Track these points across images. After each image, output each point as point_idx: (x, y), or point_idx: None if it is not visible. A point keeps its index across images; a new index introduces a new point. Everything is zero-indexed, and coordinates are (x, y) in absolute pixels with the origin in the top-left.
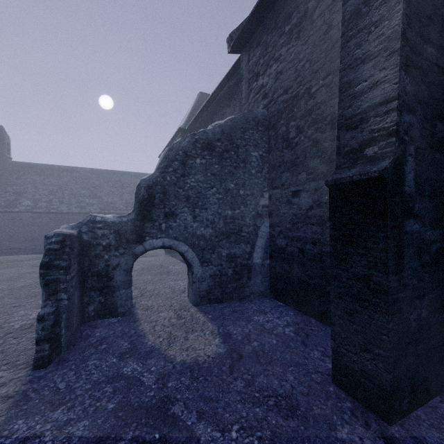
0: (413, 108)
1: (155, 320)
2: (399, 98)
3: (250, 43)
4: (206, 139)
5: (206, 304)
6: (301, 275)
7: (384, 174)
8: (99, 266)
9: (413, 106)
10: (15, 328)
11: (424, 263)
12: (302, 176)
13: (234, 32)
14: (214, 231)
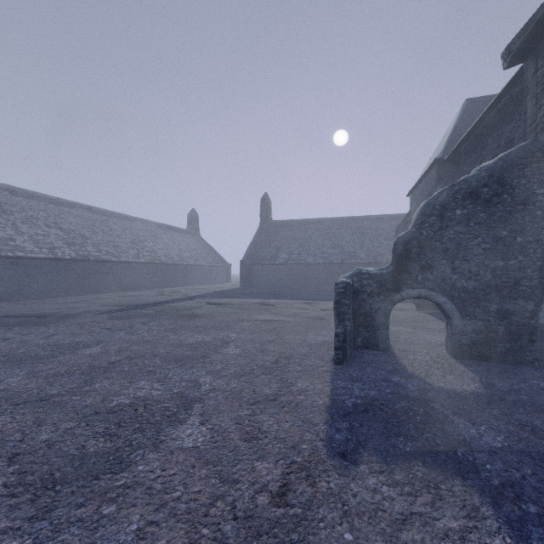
0: None
1: (412, 359)
2: None
3: (539, 48)
4: (468, 188)
5: (468, 359)
6: None
7: None
8: (365, 308)
9: None
10: (312, 343)
11: None
12: None
13: (512, 42)
14: (478, 283)
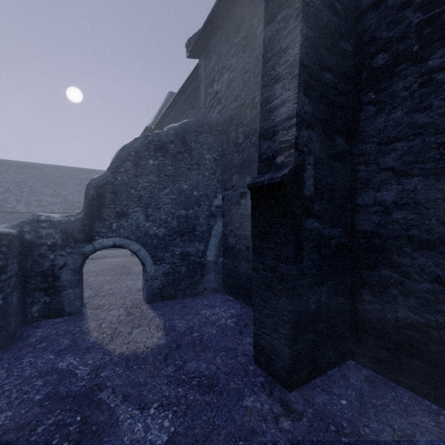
0: (312, 125)
1: (103, 318)
2: (298, 116)
3: (207, 50)
4: (159, 141)
5: (159, 301)
6: (247, 270)
7: (284, 180)
8: (44, 265)
9: (312, 123)
10: None
11: (323, 255)
12: (248, 179)
13: (192, 37)
14: (167, 230)
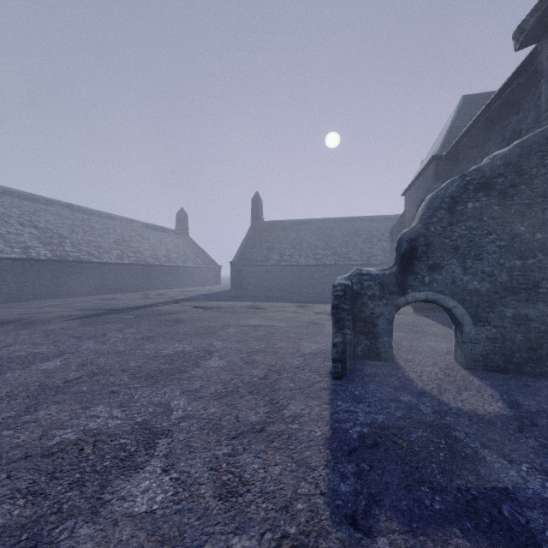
0: None
1: (419, 372)
2: None
3: None
4: (481, 179)
5: (481, 370)
6: None
7: None
8: (365, 313)
9: None
10: (307, 353)
11: None
12: None
13: (525, 20)
14: (492, 285)
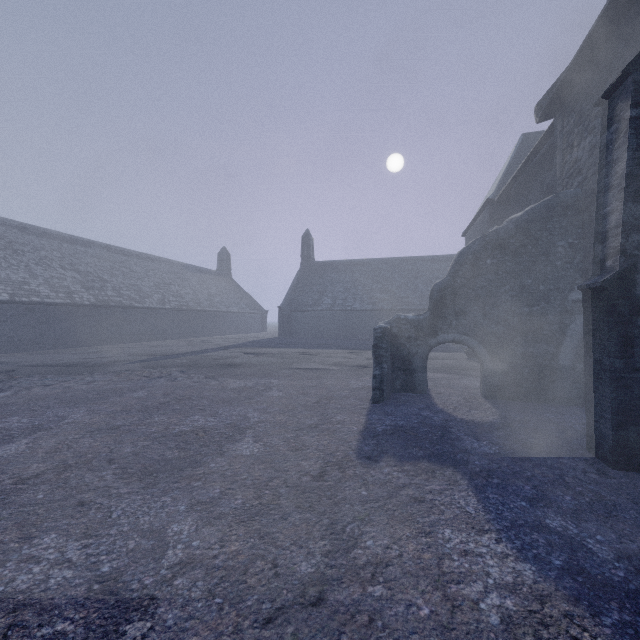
0: None
1: (445, 400)
2: (624, 225)
3: (564, 107)
4: (497, 239)
5: (497, 399)
6: None
7: (603, 284)
8: (403, 352)
9: None
10: (354, 388)
11: None
12: None
13: (543, 98)
14: (506, 328)
